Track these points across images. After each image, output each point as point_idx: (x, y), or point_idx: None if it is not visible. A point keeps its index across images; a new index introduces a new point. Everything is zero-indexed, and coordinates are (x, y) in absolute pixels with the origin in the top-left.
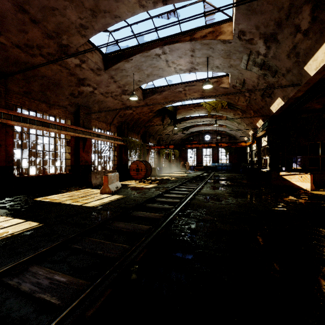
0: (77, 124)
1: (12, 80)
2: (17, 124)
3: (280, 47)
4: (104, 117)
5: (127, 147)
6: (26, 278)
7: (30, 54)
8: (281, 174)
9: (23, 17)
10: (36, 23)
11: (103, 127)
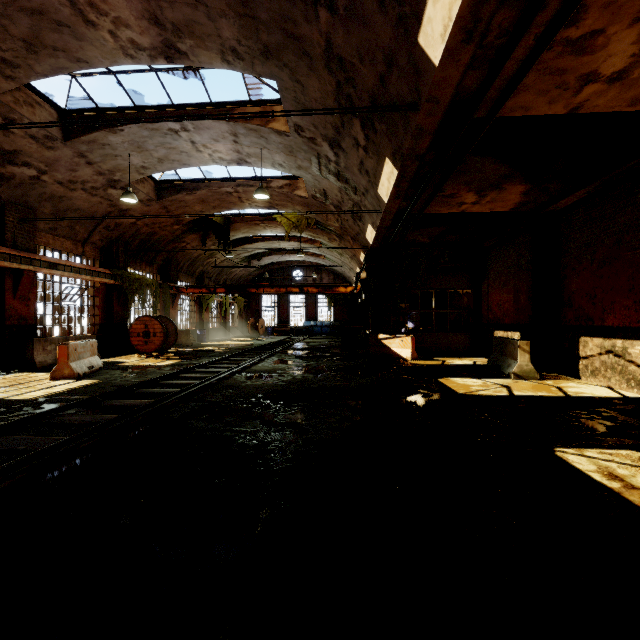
0: None
1: None
2: None
3: (349, 158)
4: (69, 227)
5: (123, 290)
6: None
7: None
8: (380, 337)
9: None
10: None
11: (67, 247)
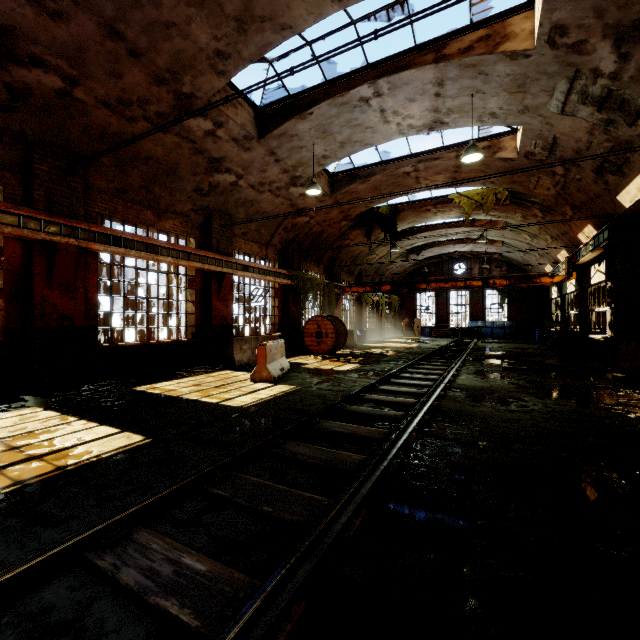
0: (208, 247)
1: (97, 168)
2: (104, 248)
3: None
4: (256, 231)
5: (298, 290)
6: (128, 555)
7: (126, 118)
8: None
9: (115, 47)
10: (137, 56)
11: (254, 251)
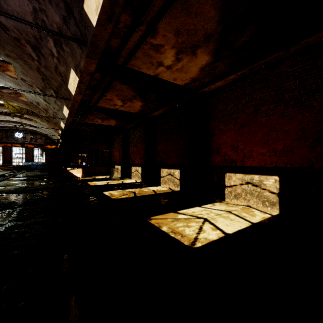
0: None
1: None
2: None
3: (49, 97)
4: None
5: None
6: None
7: None
8: (68, 169)
9: None
10: None
11: None
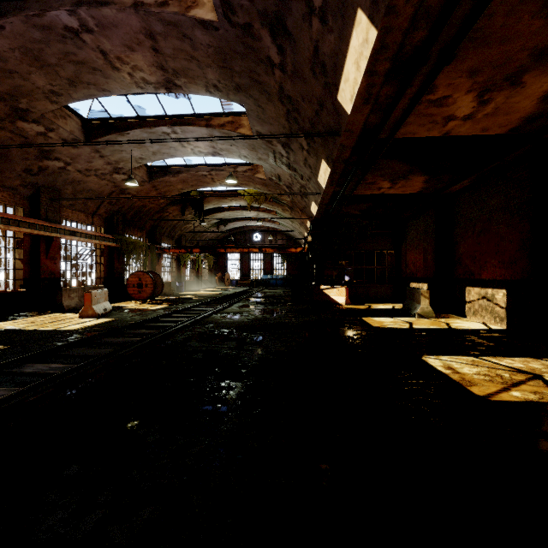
0: (36, 215)
1: None
2: None
3: (296, 155)
4: (83, 203)
5: (122, 251)
6: (25, 368)
7: None
8: (322, 288)
9: None
10: None
11: (81, 219)
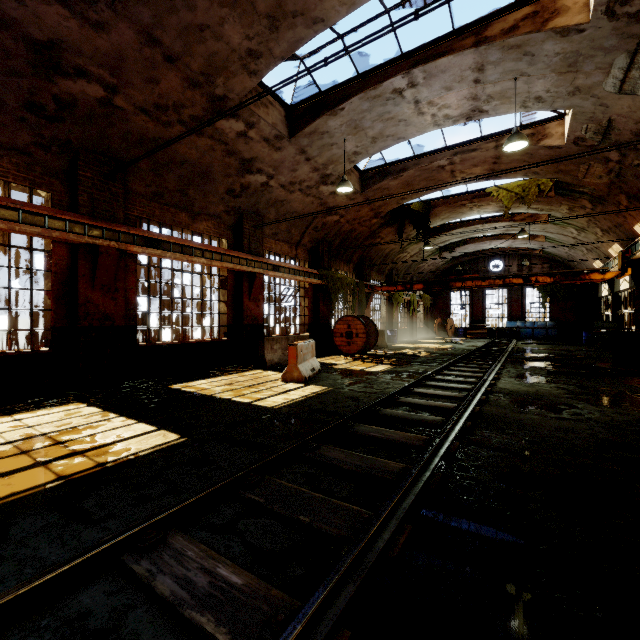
0: (239, 248)
1: (135, 173)
2: (142, 250)
3: None
4: (286, 231)
5: (328, 289)
6: (163, 561)
7: (162, 123)
8: None
9: (152, 54)
10: (172, 61)
11: (284, 251)
